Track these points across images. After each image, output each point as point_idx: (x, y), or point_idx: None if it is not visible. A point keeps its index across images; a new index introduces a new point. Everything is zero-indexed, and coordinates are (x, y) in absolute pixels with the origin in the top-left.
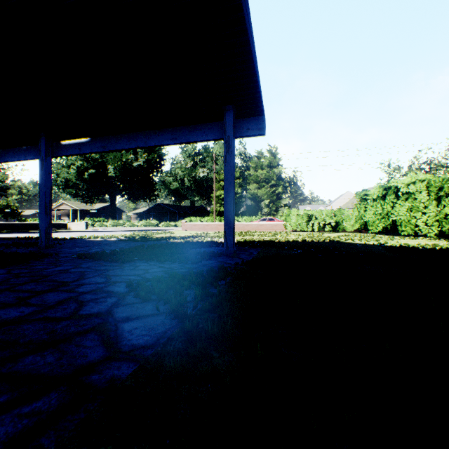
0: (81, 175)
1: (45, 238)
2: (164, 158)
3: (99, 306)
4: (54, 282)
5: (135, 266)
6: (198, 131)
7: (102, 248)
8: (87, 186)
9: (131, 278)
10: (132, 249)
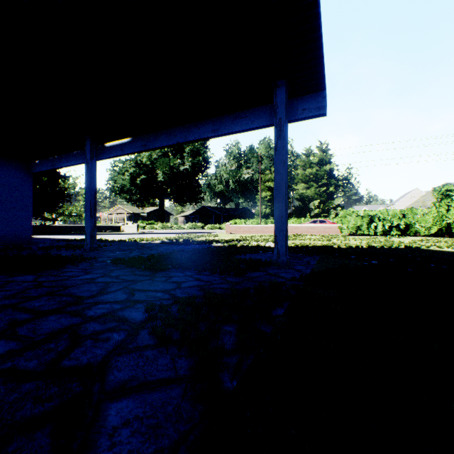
0: (133, 181)
1: (90, 241)
2: (209, 161)
3: (94, 350)
4: (68, 297)
5: (167, 277)
6: (242, 119)
7: (143, 251)
8: (139, 191)
9: (157, 296)
10: (171, 254)
